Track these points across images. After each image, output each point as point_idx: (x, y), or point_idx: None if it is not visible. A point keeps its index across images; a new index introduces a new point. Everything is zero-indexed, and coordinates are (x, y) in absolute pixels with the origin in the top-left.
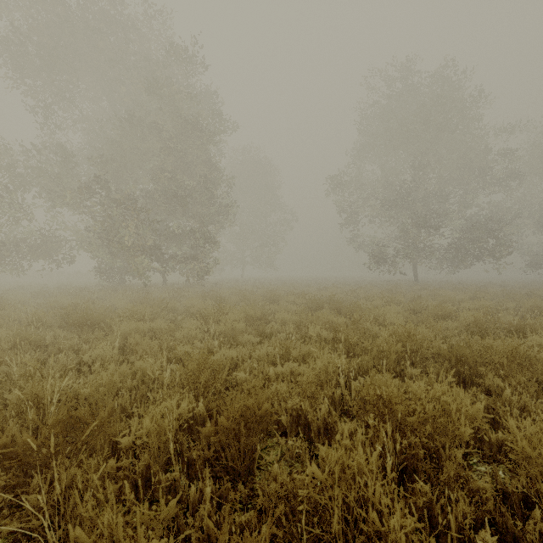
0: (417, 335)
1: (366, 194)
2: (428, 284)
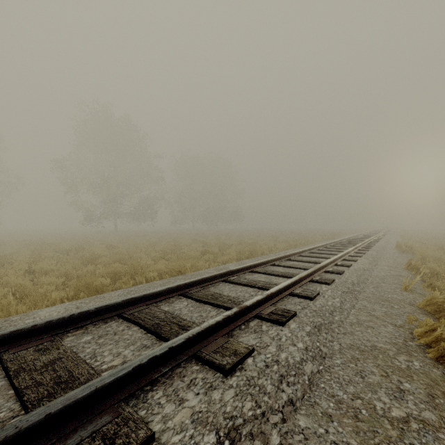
0: (60, 247)
1: (83, 175)
2: (119, 232)
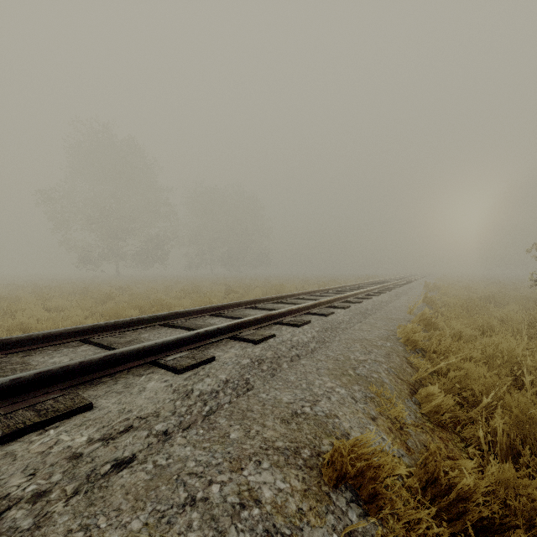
0: (63, 290)
1: (77, 208)
2: (122, 277)
